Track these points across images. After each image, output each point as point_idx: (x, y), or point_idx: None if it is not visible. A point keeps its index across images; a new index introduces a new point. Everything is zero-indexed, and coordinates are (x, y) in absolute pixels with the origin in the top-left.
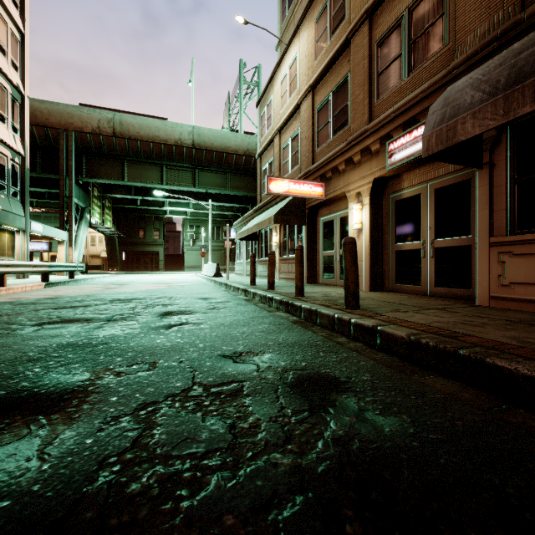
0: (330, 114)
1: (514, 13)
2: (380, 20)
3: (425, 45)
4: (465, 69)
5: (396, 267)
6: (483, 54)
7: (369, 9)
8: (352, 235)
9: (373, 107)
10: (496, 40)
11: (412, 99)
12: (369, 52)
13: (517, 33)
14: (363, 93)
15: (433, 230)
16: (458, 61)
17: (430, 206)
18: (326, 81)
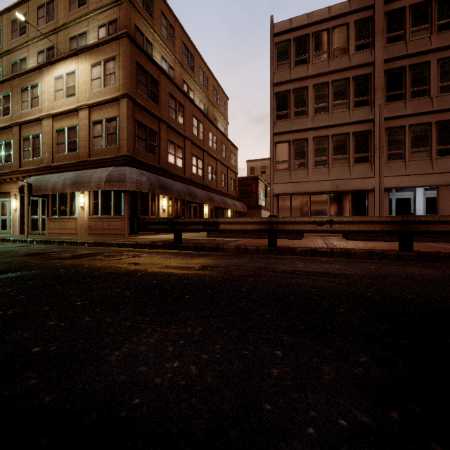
0: (4, 151)
1: (51, 162)
2: (24, 130)
3: (36, 152)
4: (42, 170)
5: (32, 225)
6: (44, 169)
7: (19, 123)
8: (13, 211)
9: (21, 161)
10: (48, 166)
11: (32, 169)
12: (19, 139)
13: (49, 169)
14: (17, 154)
15: (42, 212)
16: (41, 166)
17: (41, 204)
18: (1, 134)
